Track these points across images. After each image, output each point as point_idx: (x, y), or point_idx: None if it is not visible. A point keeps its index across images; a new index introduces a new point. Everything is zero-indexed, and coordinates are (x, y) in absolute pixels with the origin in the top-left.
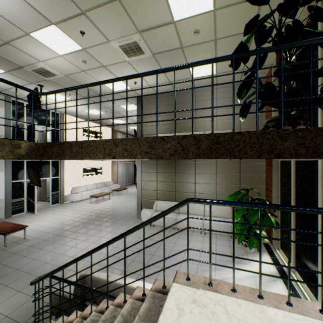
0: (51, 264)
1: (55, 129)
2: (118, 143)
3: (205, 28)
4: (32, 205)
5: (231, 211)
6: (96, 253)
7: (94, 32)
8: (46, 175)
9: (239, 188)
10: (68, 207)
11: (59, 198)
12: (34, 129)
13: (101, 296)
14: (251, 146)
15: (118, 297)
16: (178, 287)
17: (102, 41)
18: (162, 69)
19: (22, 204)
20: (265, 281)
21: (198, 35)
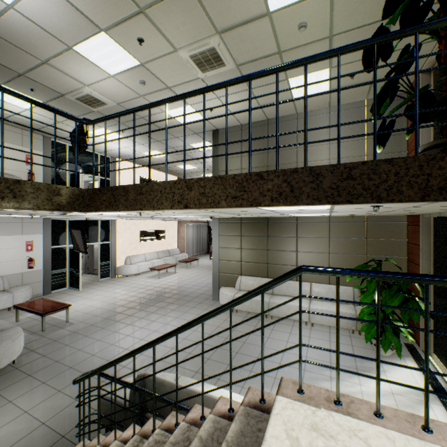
0: (99, 357)
1: (105, 170)
2: (193, 185)
3: (315, 18)
4: (75, 278)
5: (352, 294)
6: (158, 346)
7: (156, 38)
8: (94, 239)
9: (365, 260)
10: (121, 283)
11: (109, 270)
12: (79, 178)
13: (167, 406)
14: (408, 180)
15: (193, 410)
16: (287, 404)
17: (167, 50)
18: (257, 73)
19: (64, 276)
20: (412, 402)
21: (305, 30)
